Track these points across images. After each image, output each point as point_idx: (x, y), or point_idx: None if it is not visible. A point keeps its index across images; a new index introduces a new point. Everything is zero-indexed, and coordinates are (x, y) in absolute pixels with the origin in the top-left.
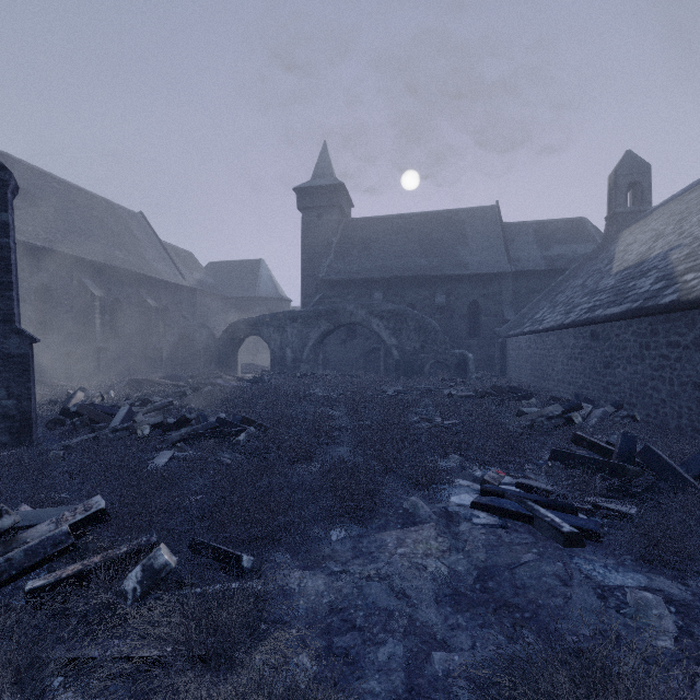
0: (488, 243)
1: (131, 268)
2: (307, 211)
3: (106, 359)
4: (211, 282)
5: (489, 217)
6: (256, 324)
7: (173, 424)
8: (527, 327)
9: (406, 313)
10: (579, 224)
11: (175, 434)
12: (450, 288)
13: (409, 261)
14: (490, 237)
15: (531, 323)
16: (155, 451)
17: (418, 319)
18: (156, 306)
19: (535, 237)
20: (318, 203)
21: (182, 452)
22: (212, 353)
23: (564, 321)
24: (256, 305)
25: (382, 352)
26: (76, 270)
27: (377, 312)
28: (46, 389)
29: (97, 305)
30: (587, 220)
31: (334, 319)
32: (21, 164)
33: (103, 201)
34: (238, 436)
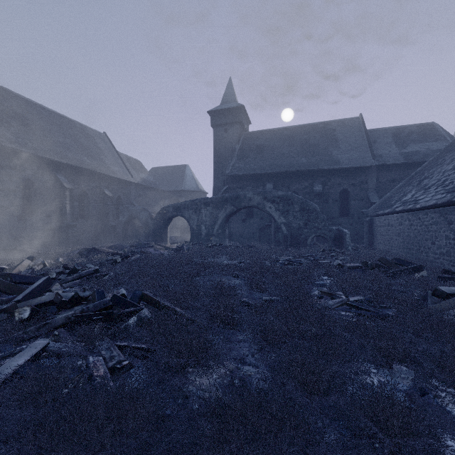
0: (355, 144)
1: (94, 169)
2: (217, 127)
3: (74, 233)
4: (152, 180)
5: (355, 125)
6: (180, 208)
7: (67, 302)
8: (399, 207)
9: (292, 198)
10: (429, 127)
11: (60, 316)
12: (325, 179)
13: (293, 160)
14: (356, 140)
15: (401, 203)
16: (33, 337)
17: (302, 203)
18: (112, 196)
19: (393, 139)
20: (225, 121)
21: (58, 342)
22: (150, 229)
23: (453, 198)
24: (183, 196)
25: (272, 228)
26: (53, 170)
27: (270, 197)
28: (19, 256)
29: (68, 194)
30: (437, 124)
31: (236, 204)
32: (19, 97)
33: (77, 124)
34: (128, 320)
